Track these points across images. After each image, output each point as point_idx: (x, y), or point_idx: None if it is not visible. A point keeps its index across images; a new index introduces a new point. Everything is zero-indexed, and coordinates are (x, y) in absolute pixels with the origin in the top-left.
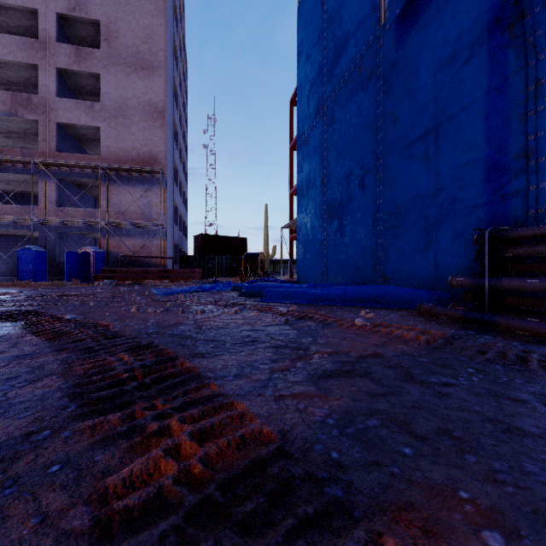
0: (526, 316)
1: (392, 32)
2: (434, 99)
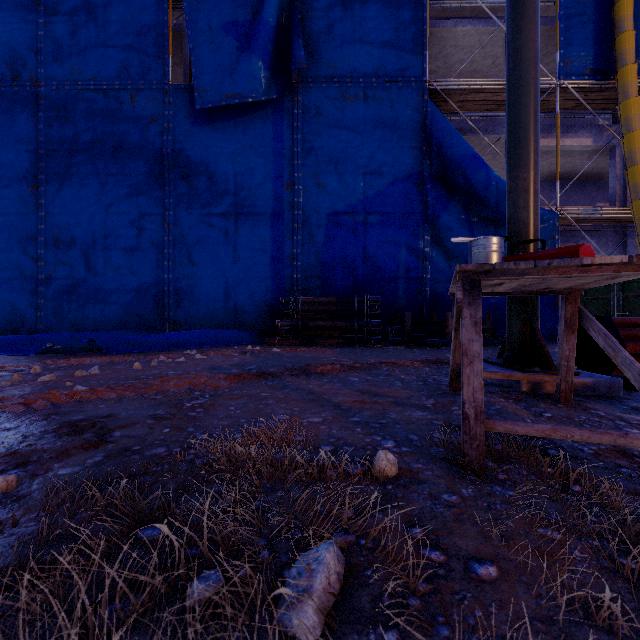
0: (318, 338)
1: (186, 104)
2: (234, 193)
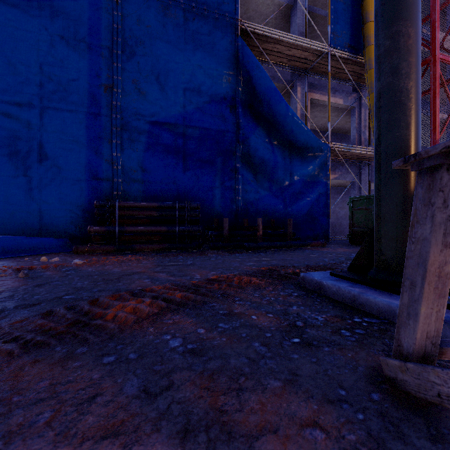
0: (137, 244)
1: None
2: (39, 83)
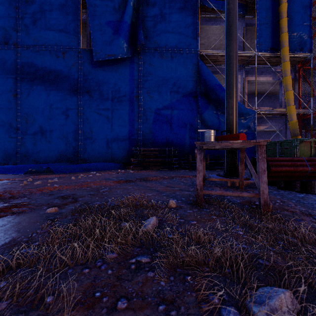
0: (150, 166)
1: (89, 58)
2: (111, 99)
